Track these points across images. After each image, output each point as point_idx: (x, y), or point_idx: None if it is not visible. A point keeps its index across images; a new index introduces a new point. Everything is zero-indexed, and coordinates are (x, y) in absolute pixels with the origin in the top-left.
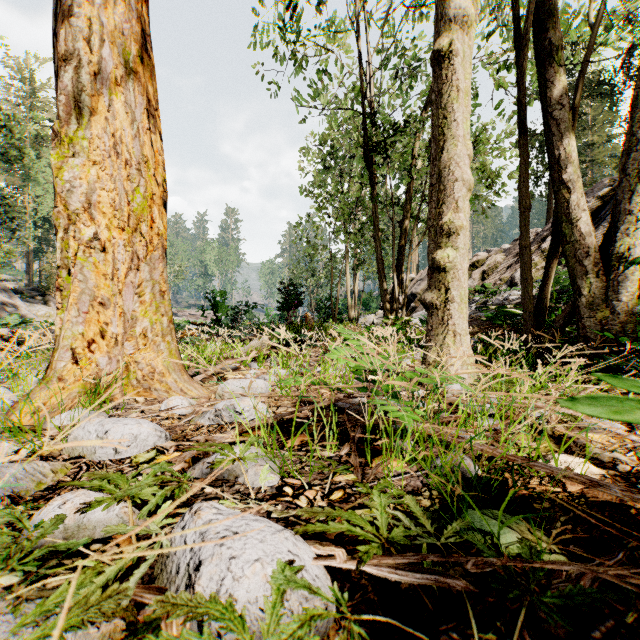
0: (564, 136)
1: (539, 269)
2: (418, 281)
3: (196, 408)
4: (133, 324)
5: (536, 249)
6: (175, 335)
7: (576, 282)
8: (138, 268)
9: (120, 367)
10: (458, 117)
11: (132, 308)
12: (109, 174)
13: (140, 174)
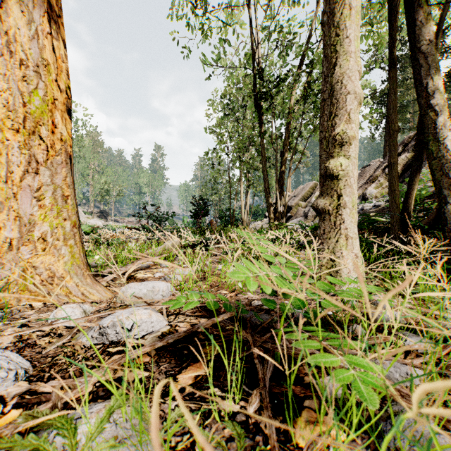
0: (430, 67)
1: (384, 187)
2: (292, 197)
3: (80, 323)
4: (31, 228)
5: (380, 173)
6: (80, 239)
7: (441, 192)
8: (37, 172)
9: (15, 272)
10: (350, 34)
11: (30, 212)
12: (2, 73)
13: (39, 77)
